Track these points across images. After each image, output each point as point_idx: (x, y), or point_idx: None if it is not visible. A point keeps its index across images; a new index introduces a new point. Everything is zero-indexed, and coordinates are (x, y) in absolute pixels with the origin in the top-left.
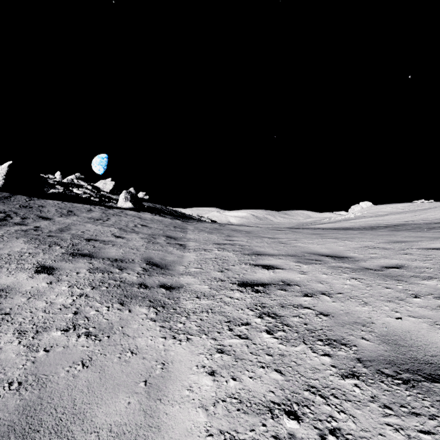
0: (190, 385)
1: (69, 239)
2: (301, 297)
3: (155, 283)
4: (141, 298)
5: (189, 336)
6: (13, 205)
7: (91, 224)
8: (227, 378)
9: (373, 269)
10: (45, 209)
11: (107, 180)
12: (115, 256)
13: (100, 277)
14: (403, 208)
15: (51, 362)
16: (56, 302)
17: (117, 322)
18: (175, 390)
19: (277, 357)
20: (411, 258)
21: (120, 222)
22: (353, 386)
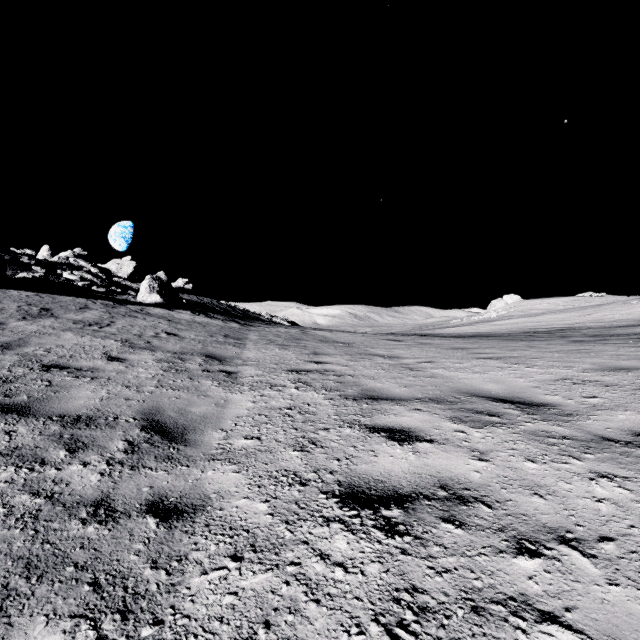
0: None
1: (8, 367)
2: (512, 557)
3: (139, 496)
4: (73, 569)
5: None
6: None
7: (74, 333)
8: None
9: (622, 442)
10: None
11: (124, 259)
12: (79, 409)
13: (2, 483)
14: (565, 304)
15: None
16: None
17: None
18: None
19: None
20: None
21: (131, 328)
22: None
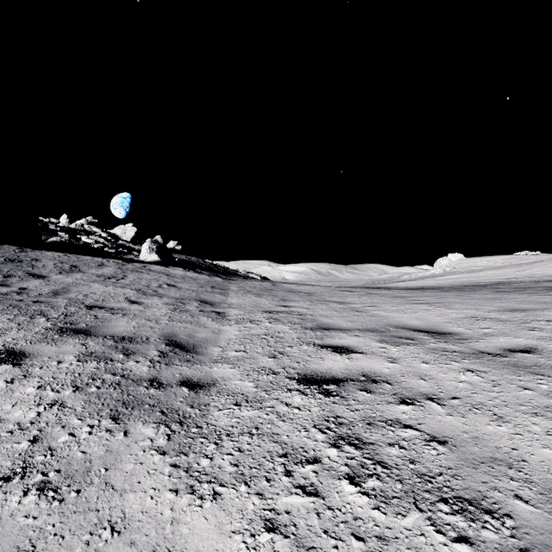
0: None
1: (63, 306)
2: (396, 405)
3: (175, 378)
4: (148, 406)
5: (218, 488)
6: None
7: (100, 284)
8: None
9: (493, 354)
10: (39, 263)
11: (127, 225)
12: (122, 333)
13: (92, 369)
14: (503, 262)
15: None
16: (9, 419)
17: (100, 457)
18: None
19: (373, 545)
20: (543, 336)
21: (140, 281)
22: None
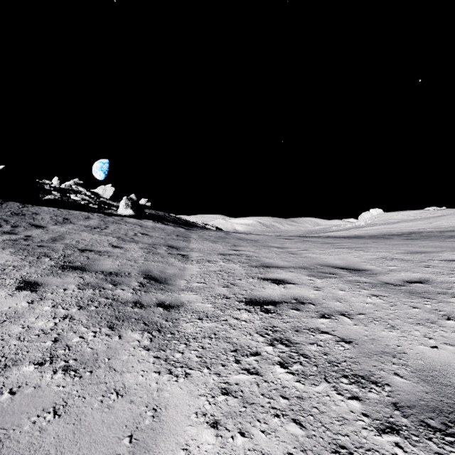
0: (186, 442)
1: (61, 250)
2: (317, 318)
3: (152, 301)
4: (134, 319)
5: (188, 370)
6: (4, 212)
7: (88, 233)
8: (234, 432)
9: (395, 284)
10: (38, 216)
11: (107, 186)
12: (109, 269)
13: (90, 294)
14: (415, 215)
15: (15, 409)
16: (35, 327)
17: (103, 351)
18: (167, 450)
19: (294, 401)
20: (434, 272)
21: (119, 230)
22: (394, 445)
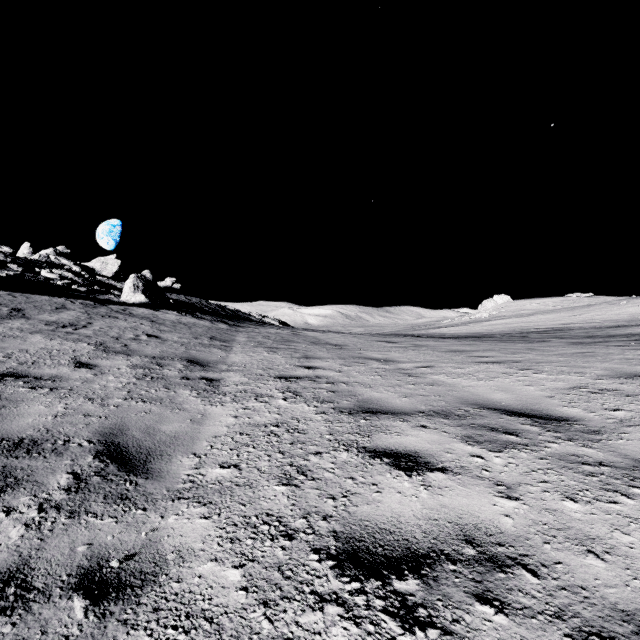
0: None
1: None
2: None
3: (70, 562)
4: None
5: None
6: None
7: (43, 336)
8: None
9: None
10: None
11: (109, 257)
12: (24, 430)
13: None
14: (555, 305)
15: None
16: None
17: None
18: None
19: None
20: None
21: (109, 330)
22: None
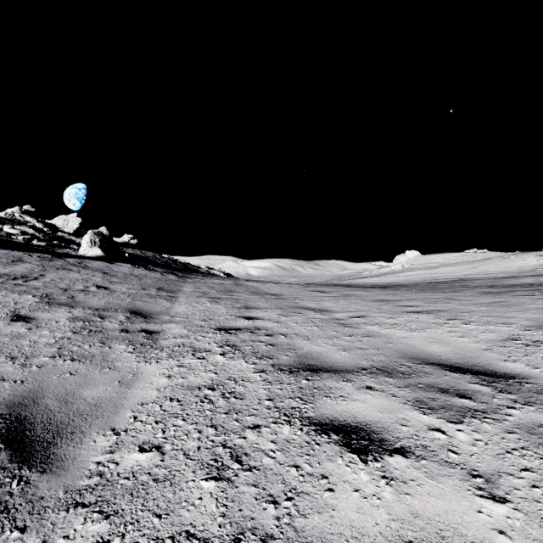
0: None
1: None
2: None
3: None
4: None
5: None
6: None
7: None
8: None
9: None
10: None
11: (71, 216)
12: None
13: None
14: (456, 259)
15: None
16: None
17: None
18: None
19: None
20: None
21: (60, 282)
22: None
